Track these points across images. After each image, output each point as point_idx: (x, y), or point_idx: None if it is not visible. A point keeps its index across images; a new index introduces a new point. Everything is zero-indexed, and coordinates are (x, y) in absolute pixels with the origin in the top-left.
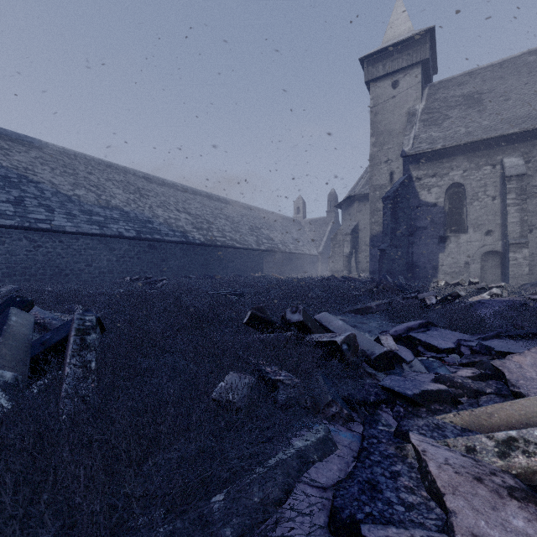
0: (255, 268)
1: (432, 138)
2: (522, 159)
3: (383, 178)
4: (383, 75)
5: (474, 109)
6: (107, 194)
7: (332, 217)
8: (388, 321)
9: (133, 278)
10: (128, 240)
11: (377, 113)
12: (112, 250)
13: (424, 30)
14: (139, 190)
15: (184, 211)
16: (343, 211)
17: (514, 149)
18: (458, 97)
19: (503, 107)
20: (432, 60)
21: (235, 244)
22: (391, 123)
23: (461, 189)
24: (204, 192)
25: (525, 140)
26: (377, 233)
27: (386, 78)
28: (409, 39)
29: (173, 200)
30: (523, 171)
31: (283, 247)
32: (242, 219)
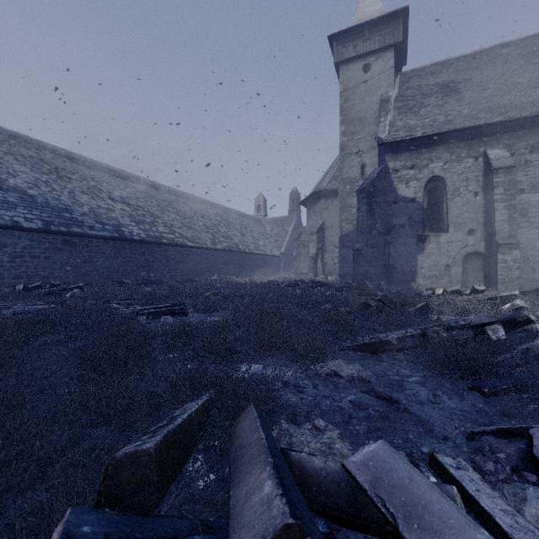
0: (210, 270)
1: (409, 125)
2: (507, 151)
3: (353, 171)
4: (353, 56)
5: (451, 98)
6: (3, 170)
7: (294, 217)
8: (427, 372)
9: (32, 285)
10: (30, 233)
11: (348, 99)
12: (1, 246)
13: (398, 9)
14: (57, 171)
15: (120, 201)
16: (308, 209)
17: (497, 141)
18: (433, 86)
19: (483, 96)
20: (403, 48)
21: (186, 242)
22: (362, 111)
23: (440, 183)
24: (150, 181)
25: (509, 131)
26: (348, 232)
27: (357, 60)
28: (381, 19)
29: (106, 187)
30: (512, 163)
31: (242, 246)
32: (195, 214)
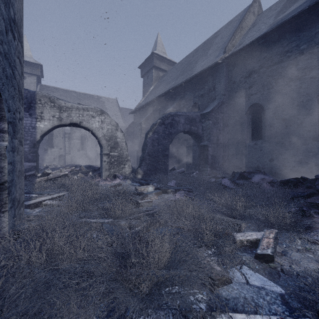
0: None
1: None
2: (70, 128)
3: None
4: None
5: None
6: None
7: None
8: None
9: None
10: None
11: None
12: None
13: (38, 64)
14: None
15: None
16: None
17: None
18: None
19: None
20: (41, 73)
21: None
22: None
23: (52, 132)
24: None
25: None
26: None
27: None
28: (31, 62)
29: None
30: (70, 132)
31: None
32: None
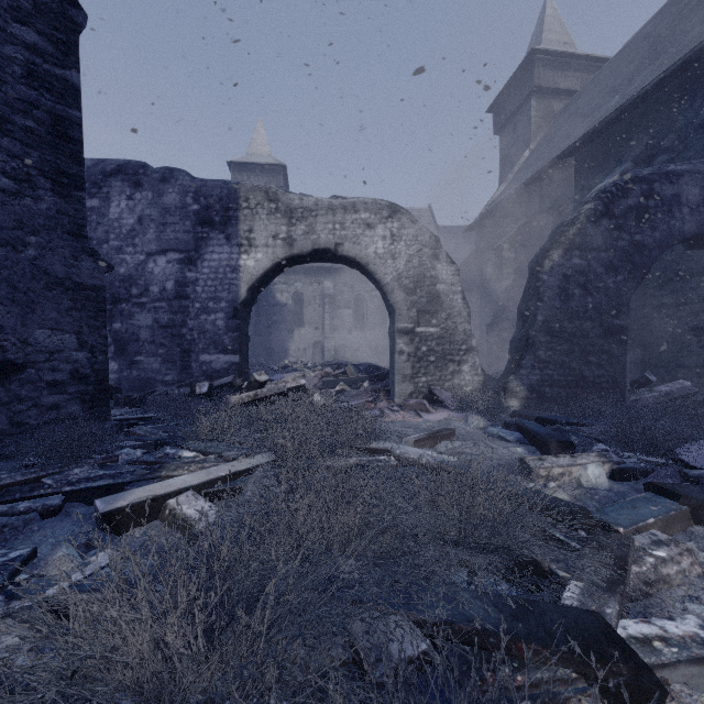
0: None
1: None
2: (333, 284)
3: None
4: None
5: None
6: None
7: None
8: None
9: None
10: None
11: None
12: None
13: (280, 164)
14: None
15: None
16: None
17: (330, 276)
18: None
19: None
20: (286, 183)
21: None
22: None
23: (302, 296)
24: None
25: (335, 272)
26: None
27: None
28: (268, 165)
29: None
30: (332, 293)
31: None
32: None
